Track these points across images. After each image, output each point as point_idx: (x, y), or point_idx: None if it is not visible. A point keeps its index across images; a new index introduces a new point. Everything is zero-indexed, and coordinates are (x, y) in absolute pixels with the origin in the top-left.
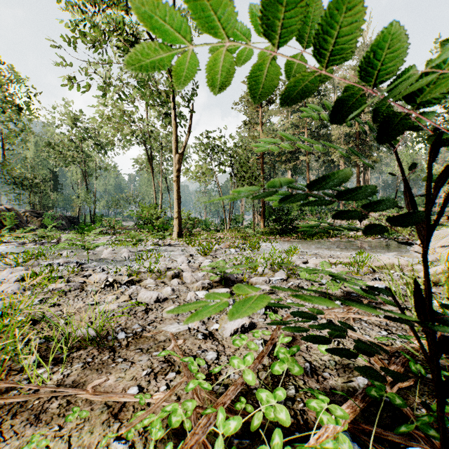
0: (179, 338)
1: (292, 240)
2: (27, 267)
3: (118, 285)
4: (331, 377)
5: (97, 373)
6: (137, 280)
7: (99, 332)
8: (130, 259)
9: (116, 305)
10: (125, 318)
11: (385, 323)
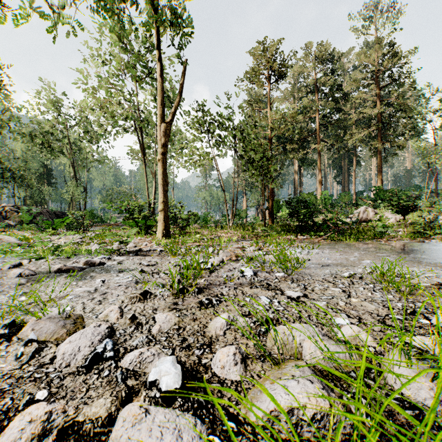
0: None
1: (324, 241)
2: None
3: None
4: None
5: None
6: None
7: None
8: None
9: None
10: None
11: None
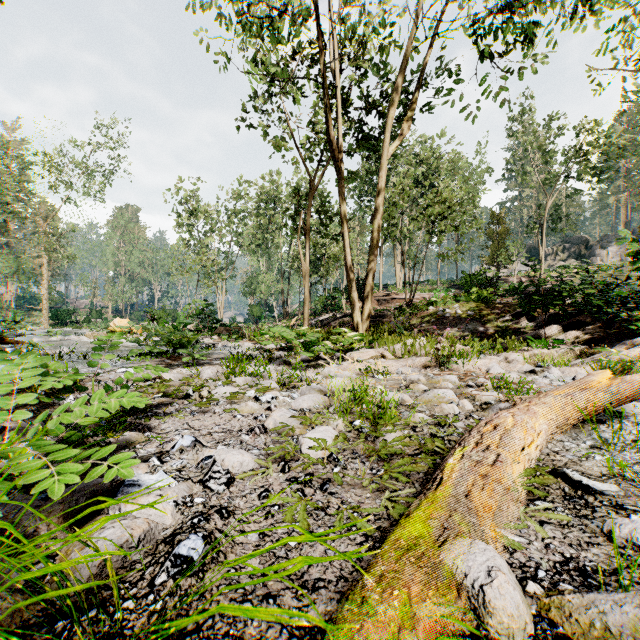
0: None
1: None
2: None
3: None
4: None
5: None
6: None
7: None
8: None
9: None
10: None
11: None
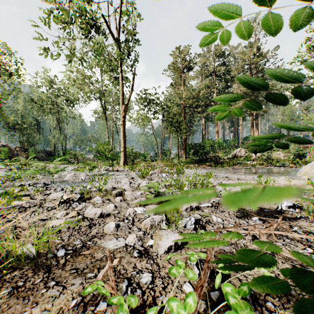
0: (115, 256)
1: (206, 167)
2: (4, 187)
3: (71, 202)
4: (276, 308)
5: (22, 303)
6: (88, 197)
7: (35, 253)
8: (85, 181)
9: (63, 221)
10: (69, 233)
11: (305, 239)
